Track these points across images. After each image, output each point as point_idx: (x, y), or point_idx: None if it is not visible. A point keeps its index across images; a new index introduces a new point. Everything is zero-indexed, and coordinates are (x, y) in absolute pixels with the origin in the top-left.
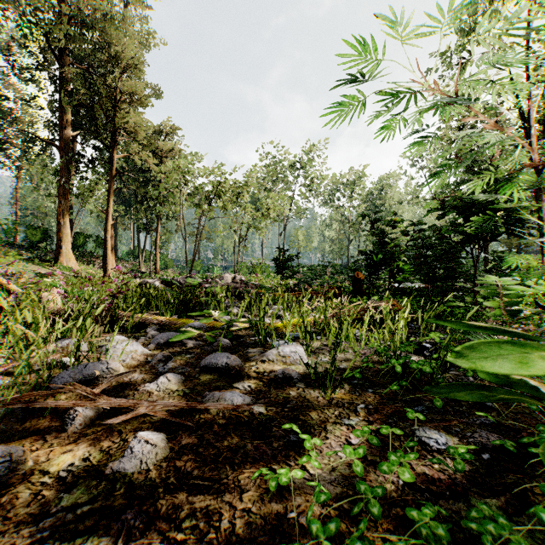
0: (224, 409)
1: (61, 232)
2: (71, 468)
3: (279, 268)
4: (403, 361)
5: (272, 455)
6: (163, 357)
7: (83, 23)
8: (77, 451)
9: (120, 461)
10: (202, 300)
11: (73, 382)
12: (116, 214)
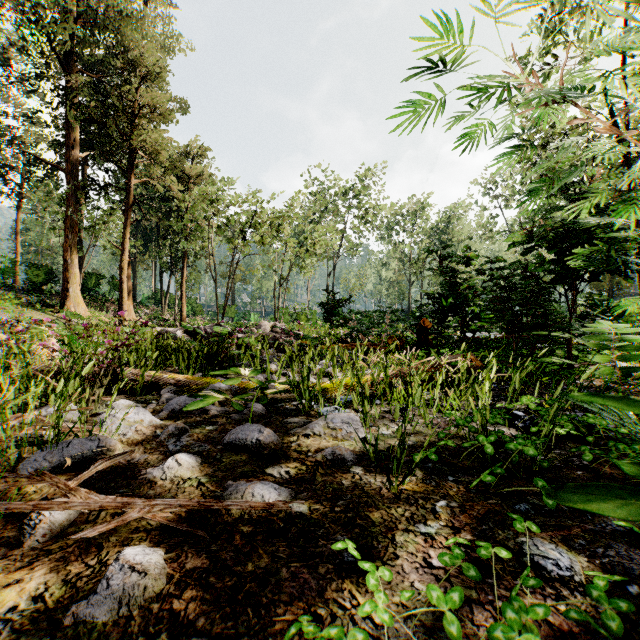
0: (251, 509)
1: (68, 271)
2: (13, 615)
3: (328, 315)
4: (495, 438)
5: (317, 588)
6: (176, 429)
7: (93, 23)
8: (28, 583)
9: (88, 603)
10: (232, 353)
11: (43, 471)
12: (133, 250)
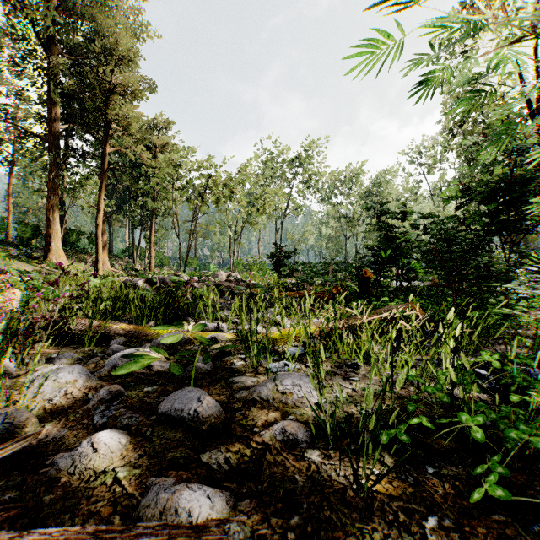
0: None
1: (51, 228)
2: None
3: (276, 266)
4: (483, 419)
5: None
6: (108, 394)
7: (72, 12)
8: None
9: None
10: (185, 302)
11: None
12: (108, 210)
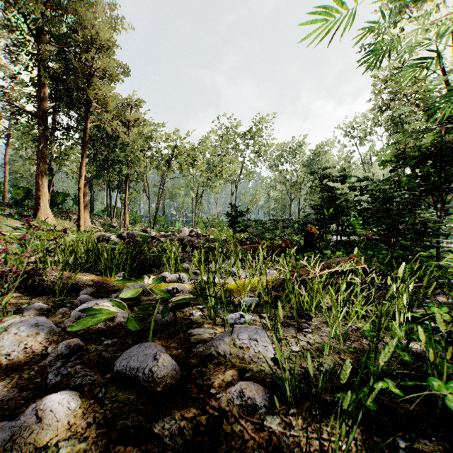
0: None
1: (40, 190)
2: None
3: (232, 223)
4: None
5: None
6: (67, 348)
7: (58, 6)
8: None
9: None
10: (151, 255)
11: None
12: (89, 175)
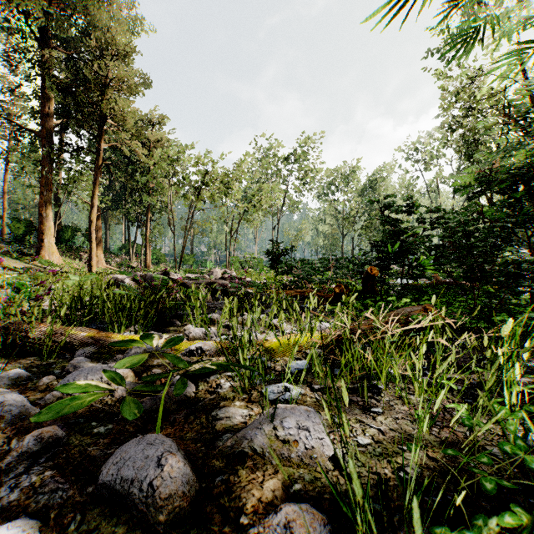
0: None
1: (43, 224)
2: None
3: (273, 262)
4: None
5: None
6: (37, 443)
7: (65, 4)
8: None
9: None
10: (171, 303)
11: None
12: (102, 206)
